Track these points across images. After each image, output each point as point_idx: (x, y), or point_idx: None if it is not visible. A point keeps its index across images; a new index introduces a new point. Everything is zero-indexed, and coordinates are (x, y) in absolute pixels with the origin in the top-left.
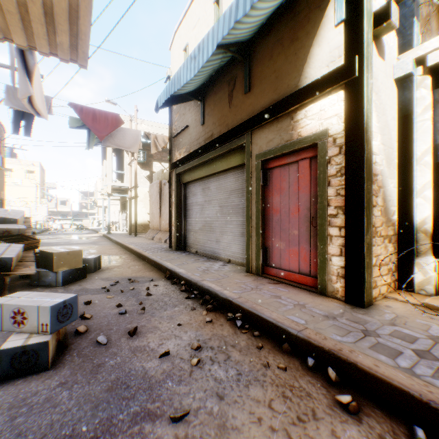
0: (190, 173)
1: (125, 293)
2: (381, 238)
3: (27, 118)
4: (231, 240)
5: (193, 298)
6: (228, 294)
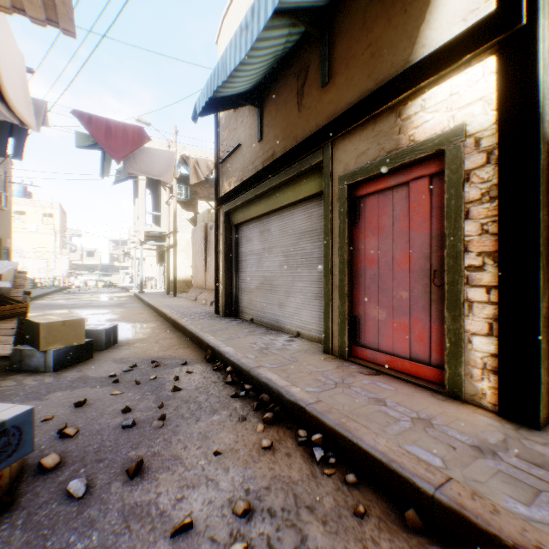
0: (243, 210)
1: (142, 385)
2: None
3: (18, 134)
4: (301, 304)
5: (244, 397)
6: (299, 395)
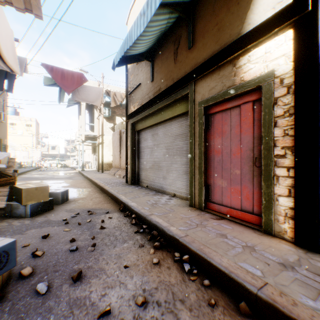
0: (142, 122)
1: (82, 225)
2: None
3: (10, 77)
4: (176, 177)
5: (142, 232)
6: (175, 231)
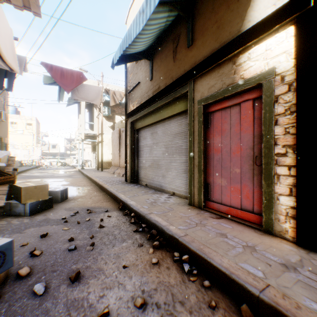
0: (141, 120)
1: (81, 224)
2: None
3: (9, 76)
4: (175, 176)
5: (141, 231)
6: (174, 231)
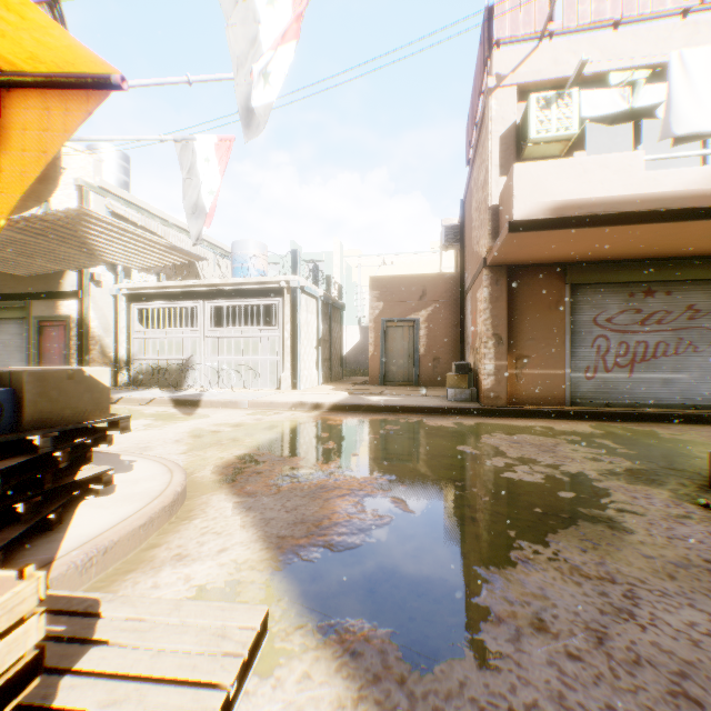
0: None
1: None
2: (100, 363)
3: None
4: None
5: None
6: None
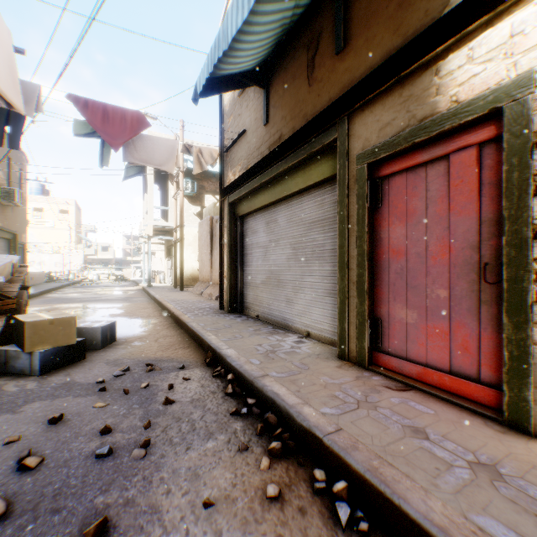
0: (248, 200)
1: (131, 395)
2: None
3: (14, 122)
4: (311, 301)
5: (246, 414)
6: (313, 418)
